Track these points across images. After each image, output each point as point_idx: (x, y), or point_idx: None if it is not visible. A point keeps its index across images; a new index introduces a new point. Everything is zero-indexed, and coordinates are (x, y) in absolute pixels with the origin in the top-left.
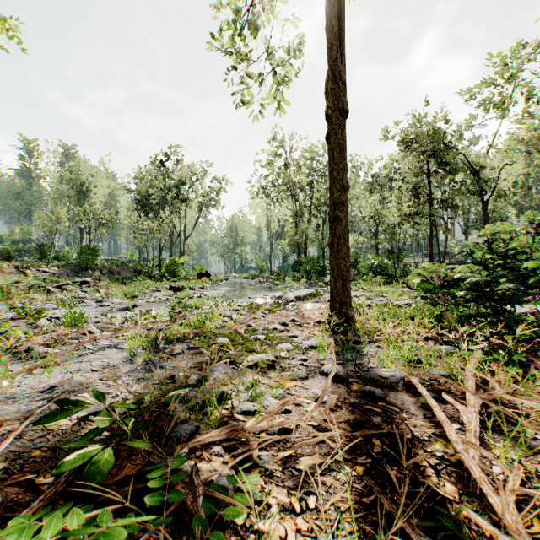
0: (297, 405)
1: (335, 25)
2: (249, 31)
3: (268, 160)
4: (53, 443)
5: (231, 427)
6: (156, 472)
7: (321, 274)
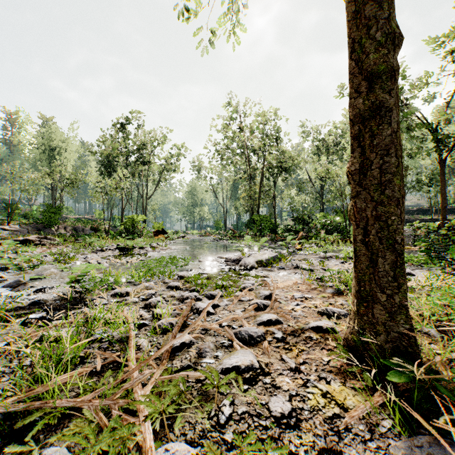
0: None
1: None
2: None
3: (224, 125)
4: None
5: None
6: None
7: (273, 231)
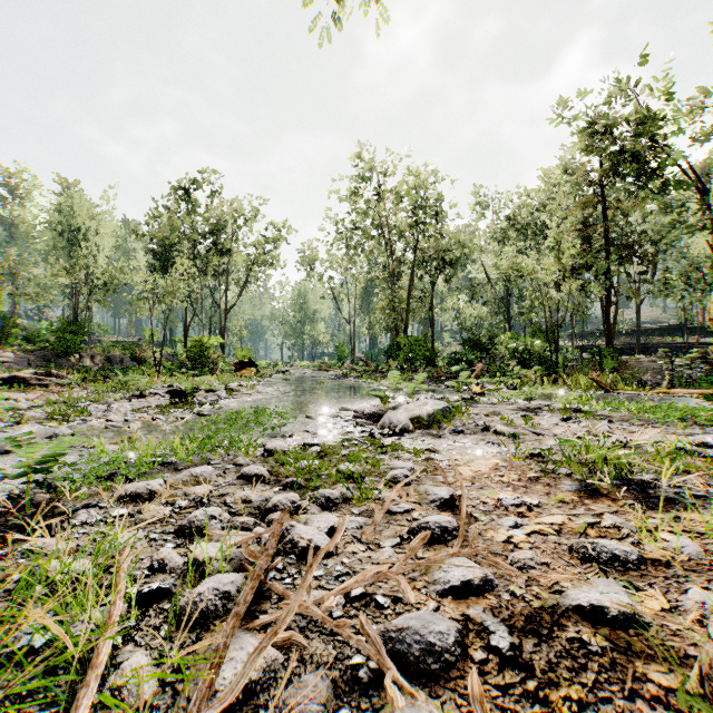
0: None
1: None
2: None
3: (350, 191)
4: None
5: None
6: None
7: (430, 363)
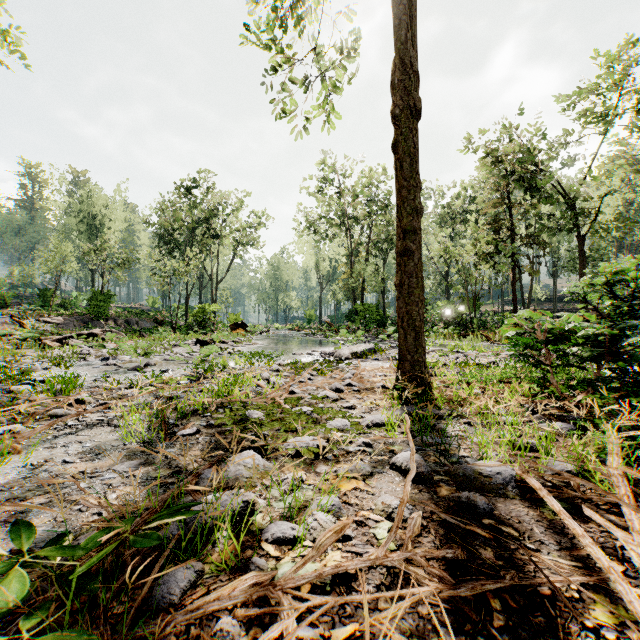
0: (359, 524)
1: None
2: (292, 14)
3: (317, 188)
4: None
5: (253, 578)
6: None
7: (381, 325)
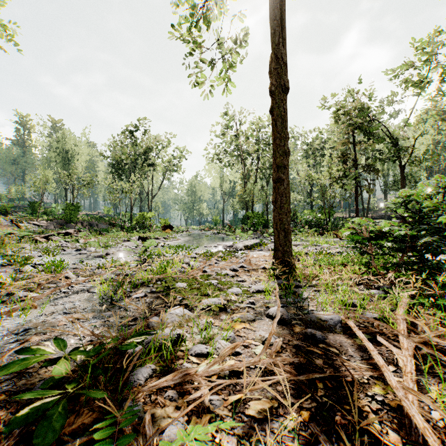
0: (246, 347)
1: (278, 13)
2: (204, 21)
3: (221, 132)
4: (19, 387)
5: (185, 371)
6: (104, 430)
7: (265, 226)
